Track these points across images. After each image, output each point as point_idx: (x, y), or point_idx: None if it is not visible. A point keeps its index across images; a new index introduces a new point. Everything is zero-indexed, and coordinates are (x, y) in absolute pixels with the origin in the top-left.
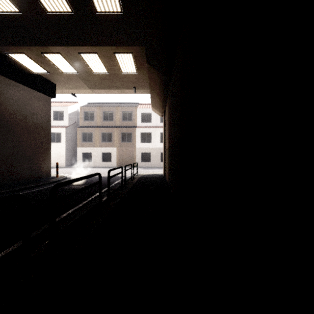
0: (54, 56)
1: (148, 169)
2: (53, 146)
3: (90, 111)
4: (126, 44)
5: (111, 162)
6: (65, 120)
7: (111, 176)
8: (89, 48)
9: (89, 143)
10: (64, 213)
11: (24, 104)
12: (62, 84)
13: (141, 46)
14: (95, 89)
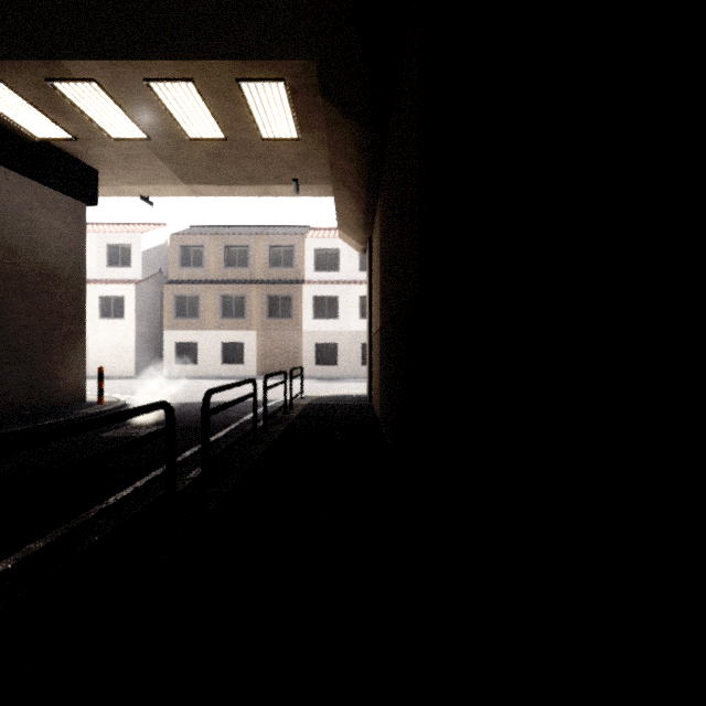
0: (82, 89)
1: (332, 381)
2: (107, 327)
3: (193, 245)
4: (267, 54)
5: (244, 365)
6: (135, 267)
7: (214, 409)
8: (169, 66)
9: (191, 322)
10: (60, 524)
11: (11, 218)
12: (113, 171)
13: (307, 60)
14: (198, 184)
